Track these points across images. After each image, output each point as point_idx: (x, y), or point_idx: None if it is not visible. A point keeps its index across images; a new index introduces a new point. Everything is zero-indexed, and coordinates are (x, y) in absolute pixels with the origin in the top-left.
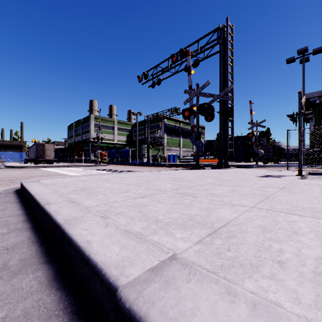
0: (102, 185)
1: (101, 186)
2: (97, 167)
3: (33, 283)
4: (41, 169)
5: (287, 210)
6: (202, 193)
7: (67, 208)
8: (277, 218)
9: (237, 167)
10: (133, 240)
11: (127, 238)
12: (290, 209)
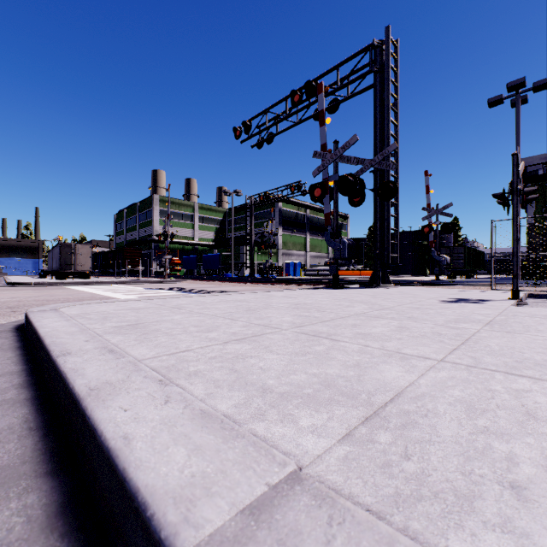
0: (168, 317)
1: (167, 320)
2: (165, 284)
3: (15, 522)
4: (67, 287)
5: (505, 367)
6: (346, 334)
7: (98, 362)
8: (491, 383)
9: (405, 285)
10: (215, 435)
11: (203, 430)
12: (510, 364)
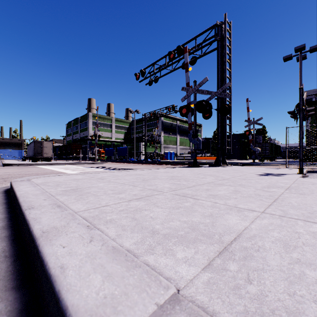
0: (96, 185)
1: (95, 186)
2: (95, 164)
3: None
4: (38, 166)
5: (303, 217)
6: (202, 195)
7: (50, 214)
8: (297, 227)
9: (235, 165)
10: (121, 265)
11: (114, 261)
12: (306, 215)
